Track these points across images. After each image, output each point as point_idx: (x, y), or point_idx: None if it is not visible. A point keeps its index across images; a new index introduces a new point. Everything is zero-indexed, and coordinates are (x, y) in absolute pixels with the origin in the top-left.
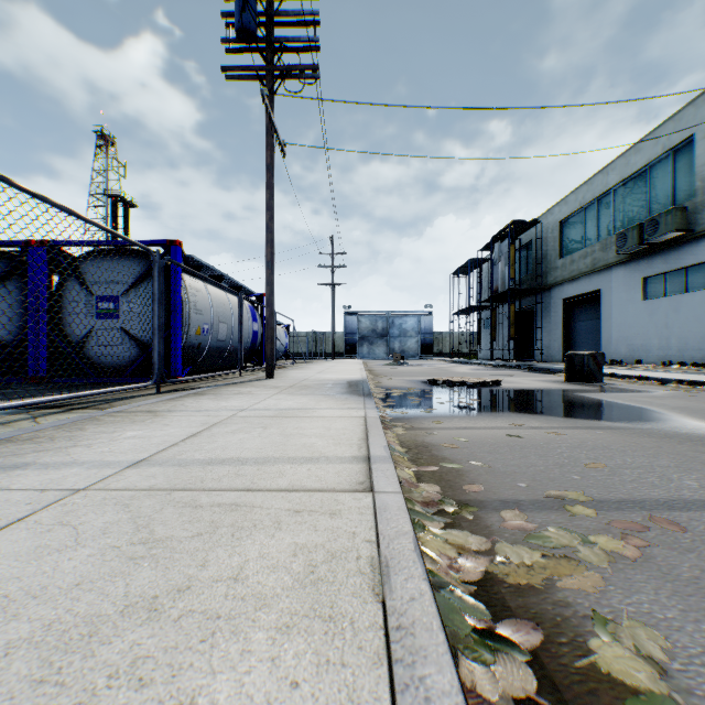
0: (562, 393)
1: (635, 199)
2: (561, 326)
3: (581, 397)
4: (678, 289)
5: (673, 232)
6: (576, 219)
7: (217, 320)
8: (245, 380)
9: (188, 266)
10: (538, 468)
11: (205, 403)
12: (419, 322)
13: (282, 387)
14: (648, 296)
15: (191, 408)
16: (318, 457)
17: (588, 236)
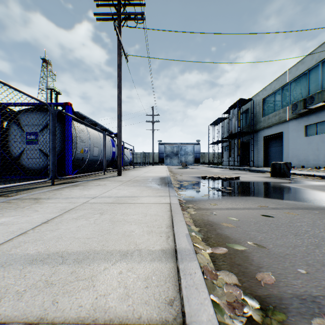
0: (274, 184)
1: (301, 87)
2: (263, 149)
3: (285, 186)
4: (323, 131)
5: (322, 102)
6: (270, 98)
7: (93, 145)
8: (105, 177)
9: (77, 117)
10: (301, 249)
11: (74, 192)
12: (193, 148)
13: (124, 181)
14: (307, 135)
15: (63, 196)
16: (132, 251)
17: (277, 106)
